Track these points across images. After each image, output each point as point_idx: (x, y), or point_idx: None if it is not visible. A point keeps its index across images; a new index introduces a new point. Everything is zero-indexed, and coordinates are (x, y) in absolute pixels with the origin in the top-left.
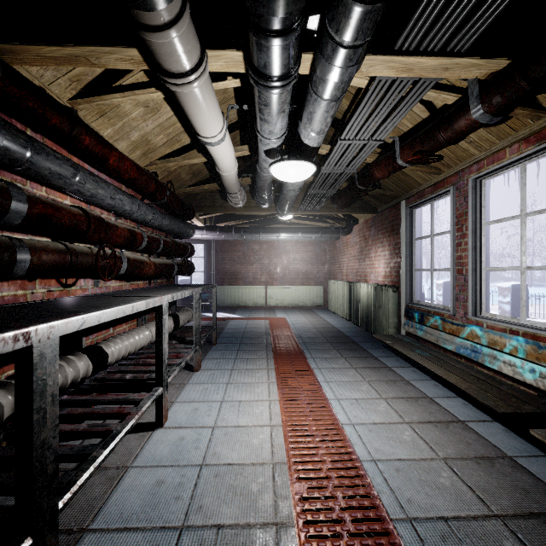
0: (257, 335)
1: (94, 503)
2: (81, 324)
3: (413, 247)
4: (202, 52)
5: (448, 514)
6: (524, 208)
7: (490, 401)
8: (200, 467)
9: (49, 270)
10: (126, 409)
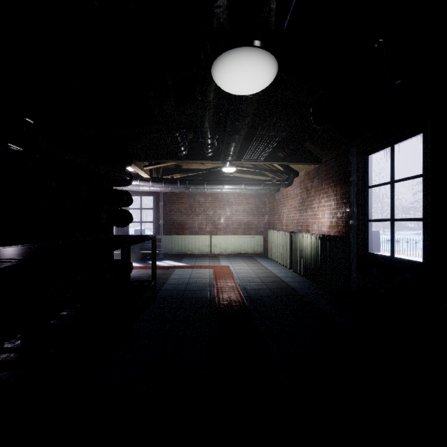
0: (200, 287)
1: None
2: None
3: (365, 196)
4: None
5: None
6: None
7: None
8: None
9: None
10: None
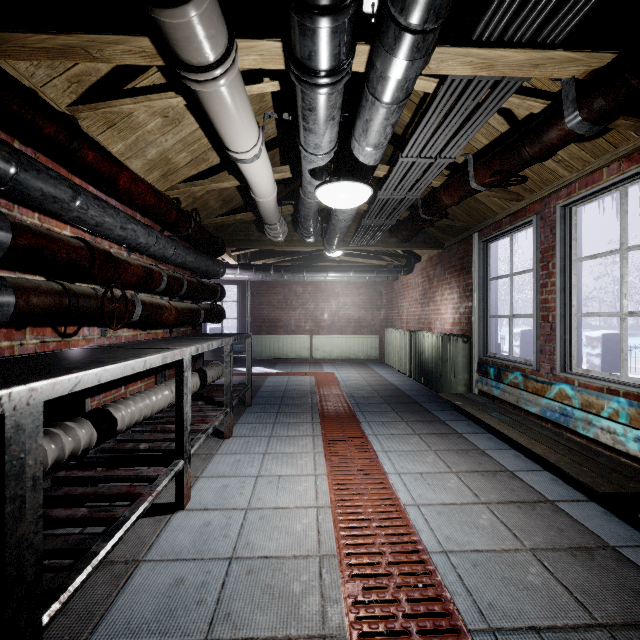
0: (300, 394)
1: (94, 609)
2: (74, 385)
3: (487, 289)
4: (230, 39)
5: (540, 624)
6: (625, 241)
7: (587, 477)
8: (230, 560)
9: (41, 315)
10: (138, 489)
